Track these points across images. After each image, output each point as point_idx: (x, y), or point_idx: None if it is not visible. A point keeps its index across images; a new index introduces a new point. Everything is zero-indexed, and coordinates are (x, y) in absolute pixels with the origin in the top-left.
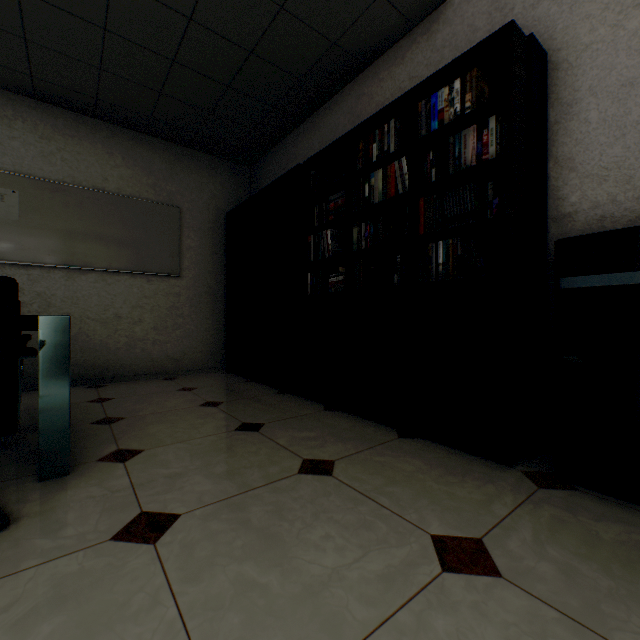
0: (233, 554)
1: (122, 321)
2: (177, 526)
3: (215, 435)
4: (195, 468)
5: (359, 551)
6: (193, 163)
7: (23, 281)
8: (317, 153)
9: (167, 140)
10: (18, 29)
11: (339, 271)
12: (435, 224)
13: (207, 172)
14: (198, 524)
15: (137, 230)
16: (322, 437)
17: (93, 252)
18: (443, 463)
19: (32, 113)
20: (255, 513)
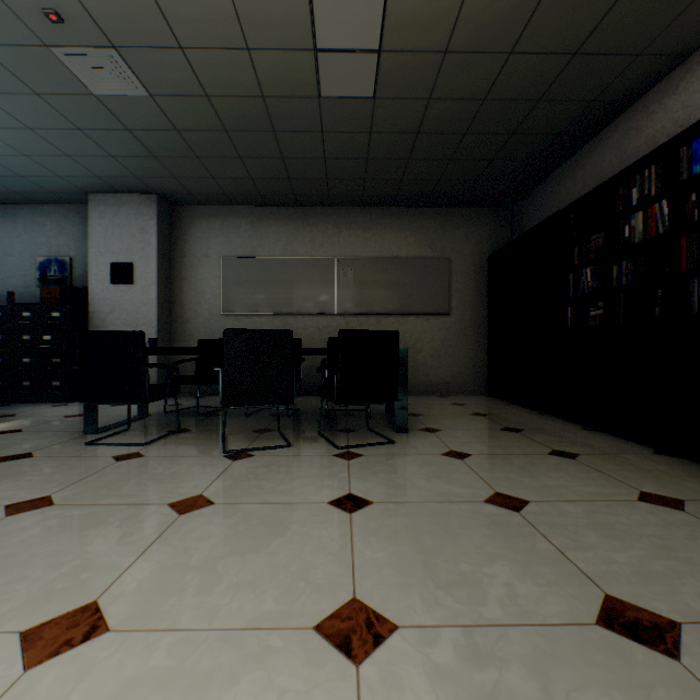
0: (503, 470)
1: (409, 351)
2: (471, 457)
3: (485, 430)
4: (475, 441)
5: (580, 484)
6: (459, 219)
7: (355, 325)
8: (576, 200)
9: (439, 207)
10: (362, 176)
11: (597, 306)
12: (697, 260)
13: (471, 223)
14: (482, 459)
15: (419, 282)
16: (573, 442)
17: (391, 302)
18: (688, 471)
19: (359, 216)
20: (515, 462)
